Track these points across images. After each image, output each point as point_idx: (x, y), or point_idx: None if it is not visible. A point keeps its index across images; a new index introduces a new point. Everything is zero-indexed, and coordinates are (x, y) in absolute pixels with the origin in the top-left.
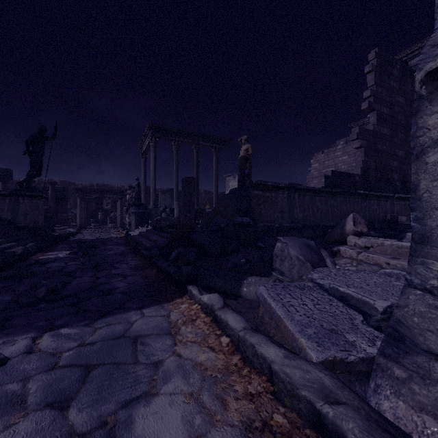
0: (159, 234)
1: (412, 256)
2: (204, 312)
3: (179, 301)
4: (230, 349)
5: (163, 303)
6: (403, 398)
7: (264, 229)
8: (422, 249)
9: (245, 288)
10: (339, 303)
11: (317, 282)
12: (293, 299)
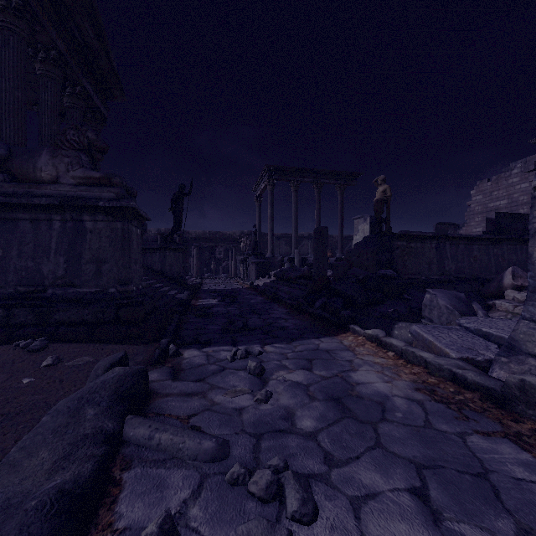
0: (289, 285)
1: (527, 300)
2: (369, 341)
3: (344, 335)
4: (396, 357)
5: (331, 336)
6: (504, 370)
7: (408, 282)
8: (533, 296)
9: (396, 331)
10: (480, 338)
11: (463, 325)
12: (441, 334)
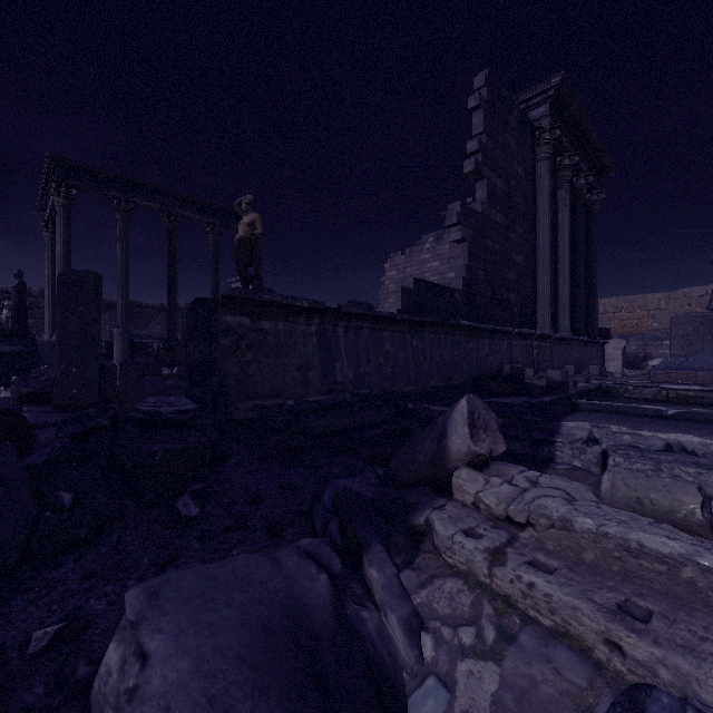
0: None
1: None
2: None
3: None
4: None
5: None
6: None
7: (254, 417)
8: None
9: None
10: None
11: None
12: None
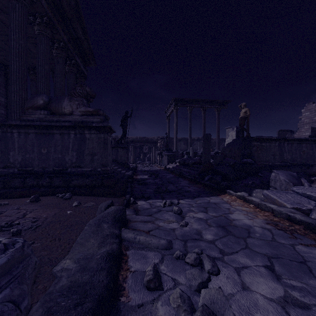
0: (188, 168)
1: None
2: (238, 198)
3: (224, 195)
4: (255, 207)
5: (216, 196)
6: None
7: (261, 166)
8: None
9: (254, 194)
10: (305, 198)
11: (295, 191)
12: (281, 195)
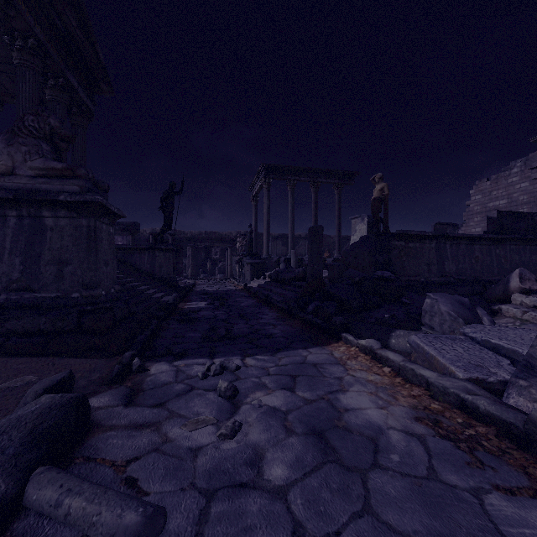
0: (283, 287)
1: None
2: (362, 353)
3: (336, 345)
4: (393, 374)
5: (322, 346)
6: (523, 397)
7: (407, 284)
8: None
9: (393, 340)
10: (489, 352)
11: (469, 335)
12: (444, 346)
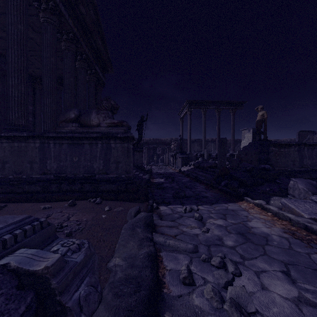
0: (203, 171)
1: None
2: (256, 206)
3: (241, 202)
4: (272, 216)
5: (234, 202)
6: None
7: (279, 172)
8: None
9: (272, 201)
10: None
11: (314, 200)
12: (299, 204)
